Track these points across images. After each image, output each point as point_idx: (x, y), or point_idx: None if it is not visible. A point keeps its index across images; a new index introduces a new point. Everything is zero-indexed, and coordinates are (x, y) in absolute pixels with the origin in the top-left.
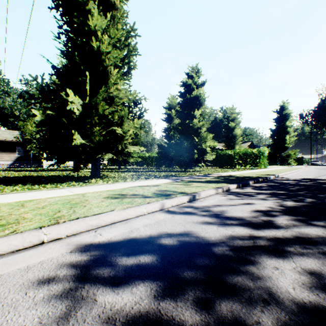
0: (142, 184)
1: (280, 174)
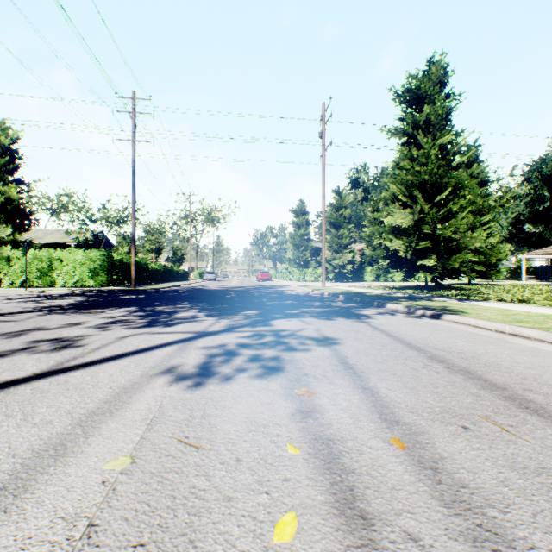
0: (360, 290)
1: (477, 321)
